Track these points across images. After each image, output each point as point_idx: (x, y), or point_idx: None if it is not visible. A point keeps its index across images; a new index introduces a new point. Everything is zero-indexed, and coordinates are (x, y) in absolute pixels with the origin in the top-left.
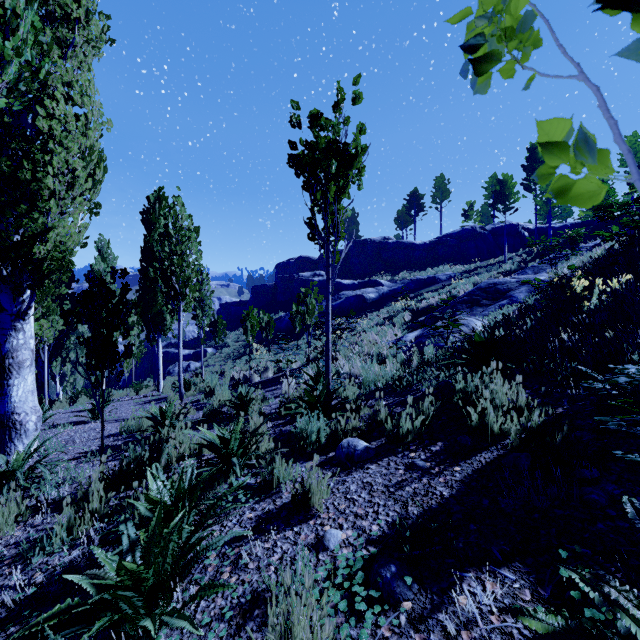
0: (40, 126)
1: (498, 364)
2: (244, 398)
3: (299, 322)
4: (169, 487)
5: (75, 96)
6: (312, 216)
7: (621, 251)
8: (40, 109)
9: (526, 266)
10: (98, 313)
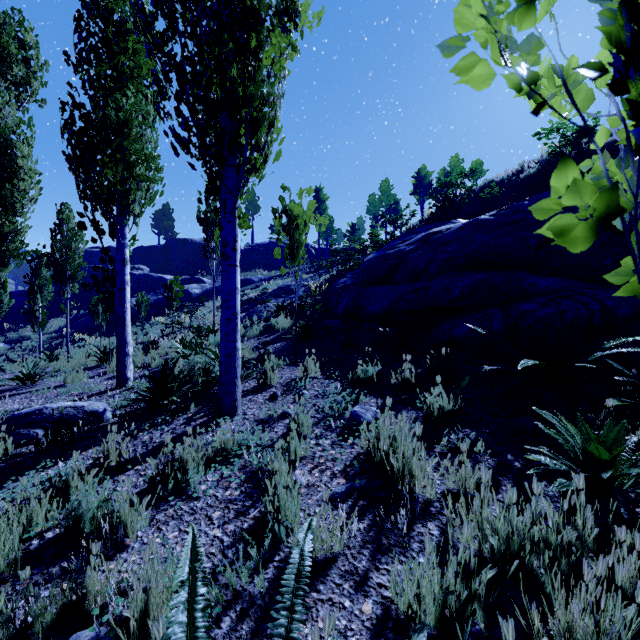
0: (19, 163)
1: (285, 314)
2: (154, 342)
3: (145, 309)
4: (176, 348)
5: (29, 139)
6: (207, 246)
7: (340, 273)
8: (19, 152)
9: (308, 276)
10: (113, 285)
